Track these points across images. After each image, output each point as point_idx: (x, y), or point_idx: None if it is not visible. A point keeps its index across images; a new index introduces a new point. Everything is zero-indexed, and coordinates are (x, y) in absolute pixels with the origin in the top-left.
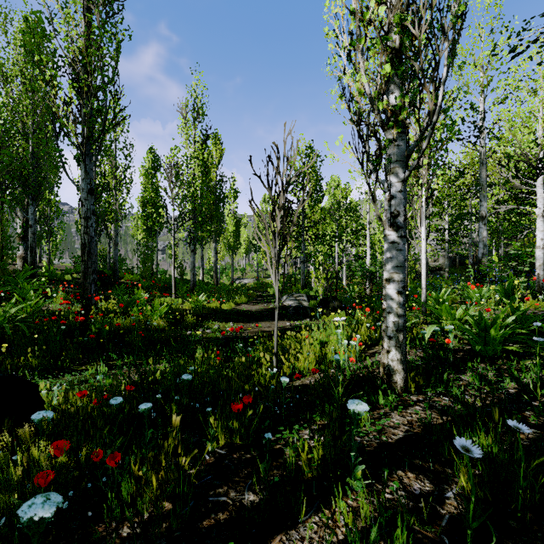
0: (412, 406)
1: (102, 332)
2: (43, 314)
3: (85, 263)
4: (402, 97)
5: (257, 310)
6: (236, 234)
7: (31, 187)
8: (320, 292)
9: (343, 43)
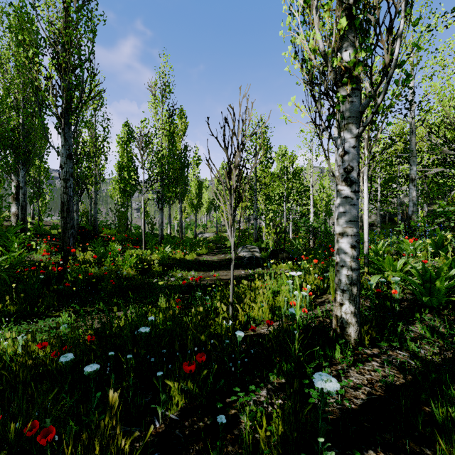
0: (369, 362)
1: (77, 281)
2: (25, 265)
3: (64, 220)
4: (356, 53)
5: (216, 260)
6: (199, 195)
7: (22, 154)
8: (271, 245)
9: (298, 2)
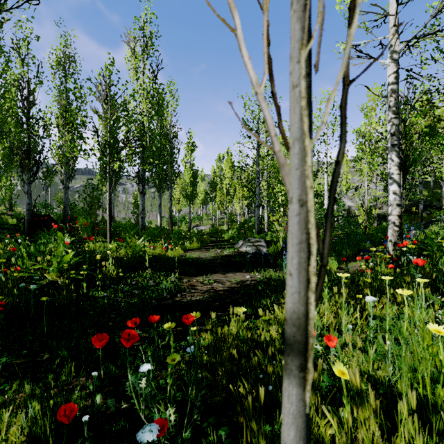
0: None
1: None
2: None
3: None
4: None
5: (209, 258)
6: (193, 184)
7: None
8: (281, 237)
9: None
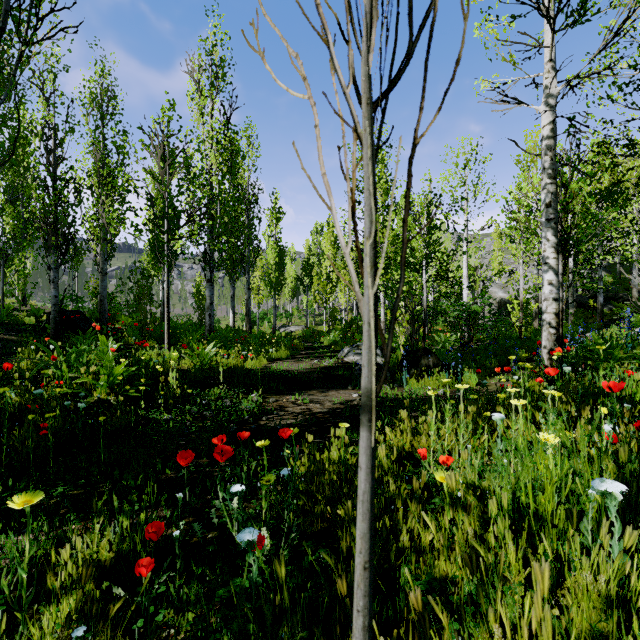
0: None
1: None
2: None
3: None
4: None
5: (303, 371)
6: (279, 267)
7: None
8: (401, 342)
9: None
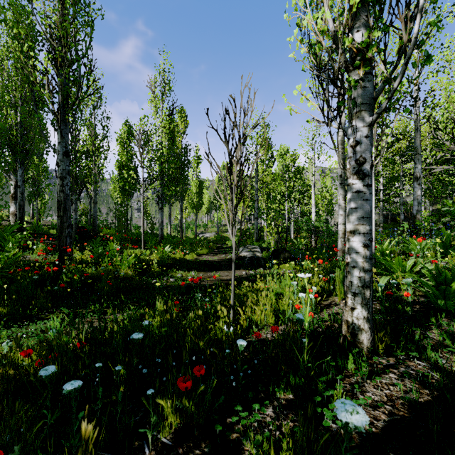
0: (385, 373)
1: (73, 281)
2: (19, 265)
3: (61, 218)
4: (370, 32)
5: (217, 260)
6: (199, 194)
7: (19, 152)
8: (272, 245)
9: None
